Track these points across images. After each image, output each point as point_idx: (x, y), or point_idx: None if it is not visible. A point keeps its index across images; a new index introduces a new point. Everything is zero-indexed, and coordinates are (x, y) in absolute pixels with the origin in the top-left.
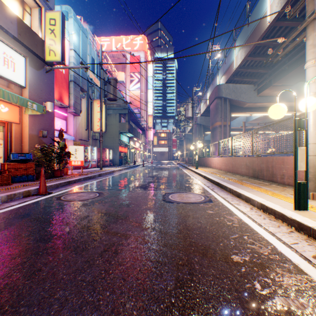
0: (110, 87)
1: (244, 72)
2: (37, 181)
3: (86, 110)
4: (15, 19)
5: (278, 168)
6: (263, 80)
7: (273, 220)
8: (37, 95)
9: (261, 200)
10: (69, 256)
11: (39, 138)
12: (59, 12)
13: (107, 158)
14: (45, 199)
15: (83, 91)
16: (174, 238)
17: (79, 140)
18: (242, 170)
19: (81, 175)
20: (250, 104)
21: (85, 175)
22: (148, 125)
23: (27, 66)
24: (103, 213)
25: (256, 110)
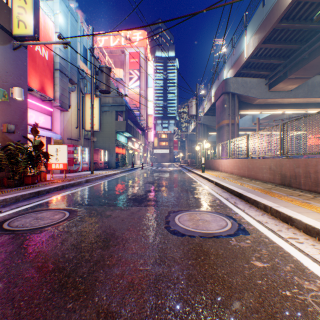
0: (102, 77)
1: (255, 63)
2: None
3: (76, 105)
4: None
5: None
6: (276, 73)
7: None
8: None
9: None
10: None
11: (3, 133)
12: None
13: (102, 160)
14: None
15: (72, 83)
16: None
17: (67, 140)
18: (263, 175)
19: (62, 181)
20: (260, 101)
21: (67, 181)
22: (148, 125)
23: None
24: (49, 269)
25: (267, 107)
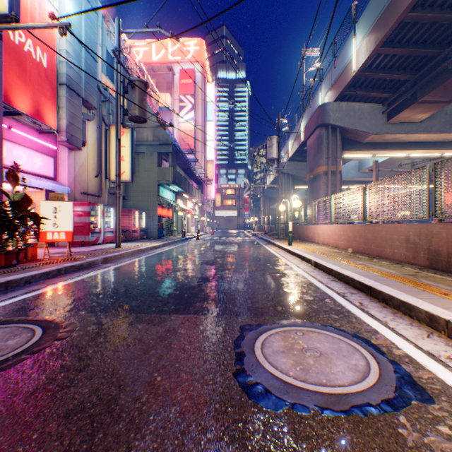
0: (133, 96)
1: (368, 80)
2: None
3: (96, 142)
4: None
5: None
6: (399, 95)
7: None
8: None
9: None
10: None
11: None
12: None
13: (137, 226)
14: None
15: (89, 108)
16: None
17: (81, 195)
18: (394, 251)
19: (61, 262)
20: (374, 137)
21: (70, 262)
22: (208, 175)
23: None
24: None
25: (384, 147)
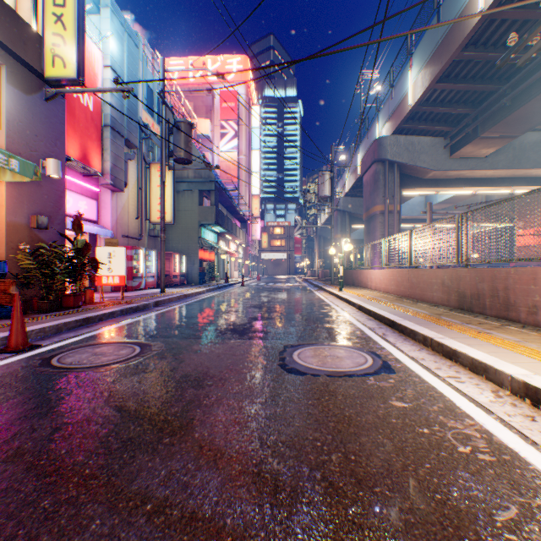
0: (179, 138)
1: (426, 113)
2: None
3: (136, 182)
4: None
5: (522, 291)
6: (461, 129)
7: None
8: (27, 143)
9: (521, 372)
10: None
11: (31, 230)
12: None
13: (177, 270)
14: (13, 363)
15: (130, 147)
16: (321, 526)
17: (122, 238)
18: (433, 294)
19: (119, 304)
20: (436, 174)
21: (127, 304)
22: (253, 212)
23: (3, 83)
24: (132, 408)
25: (447, 184)
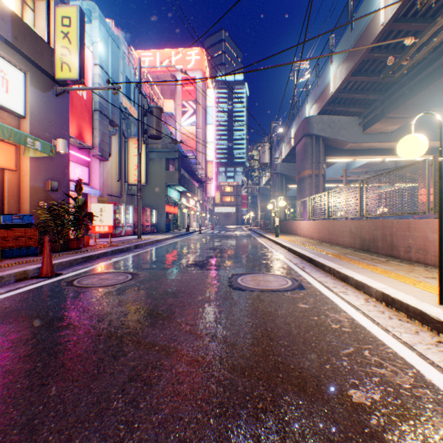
0: (152, 119)
1: (344, 98)
2: (42, 256)
3: (117, 153)
4: (9, 15)
5: (401, 236)
6: (372, 110)
7: (405, 321)
8: (43, 128)
9: (382, 287)
10: (67, 393)
11: (46, 191)
12: (75, 6)
13: (149, 221)
14: (48, 284)
15: (113, 125)
16: (248, 354)
17: (107, 196)
18: (344, 239)
19: (109, 247)
20: (352, 145)
21: (115, 247)
22: (208, 175)
23: (27, 85)
24: (136, 307)
25: (361, 153)
